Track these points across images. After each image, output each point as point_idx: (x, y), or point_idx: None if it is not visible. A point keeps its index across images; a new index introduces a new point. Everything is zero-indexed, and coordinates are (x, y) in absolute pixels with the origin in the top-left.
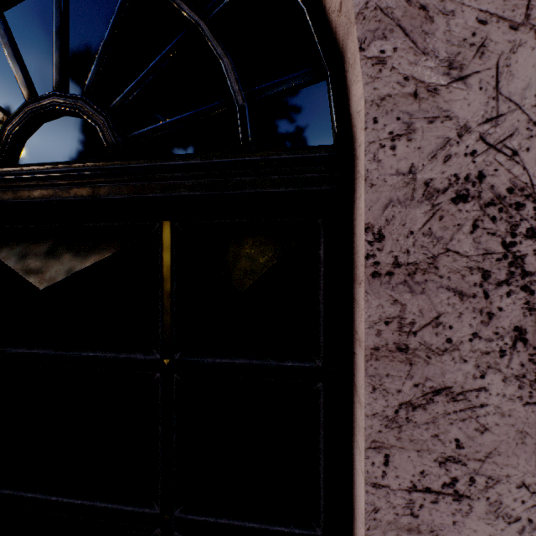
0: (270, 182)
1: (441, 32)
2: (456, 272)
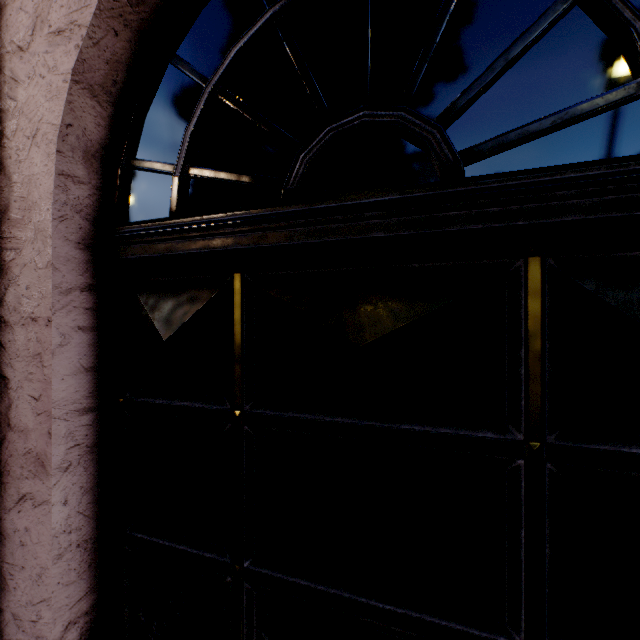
0: None
1: None
2: None
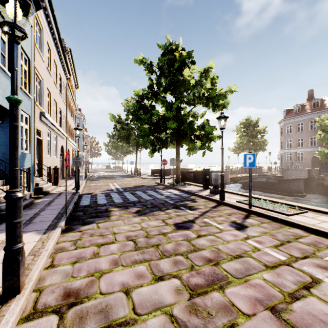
0: None
1: None
2: None
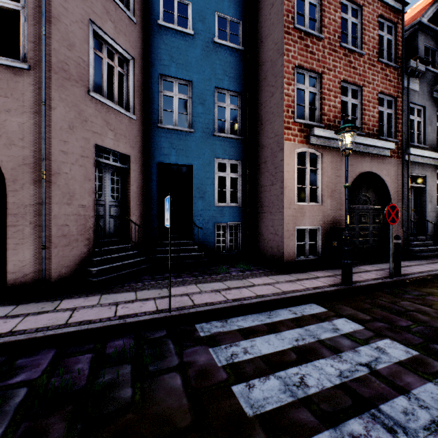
0: None
1: (20, 183)
2: (22, 215)
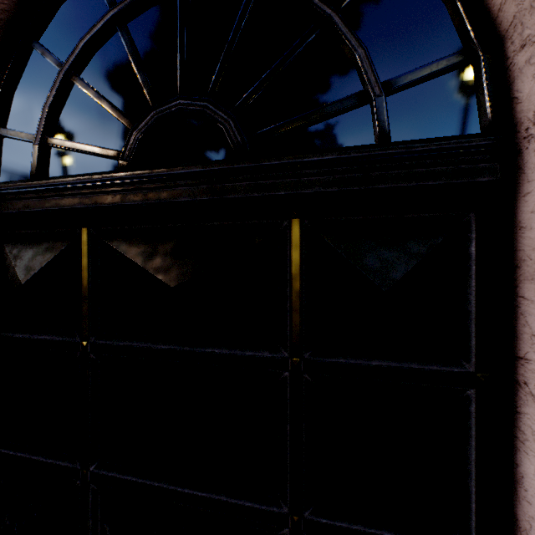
0: (417, 175)
1: None
2: None
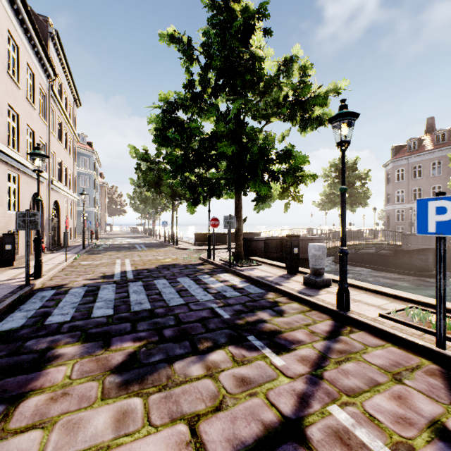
0: None
1: None
2: None
